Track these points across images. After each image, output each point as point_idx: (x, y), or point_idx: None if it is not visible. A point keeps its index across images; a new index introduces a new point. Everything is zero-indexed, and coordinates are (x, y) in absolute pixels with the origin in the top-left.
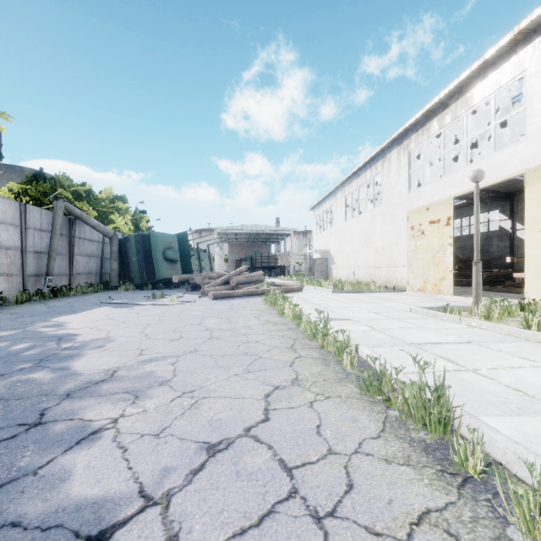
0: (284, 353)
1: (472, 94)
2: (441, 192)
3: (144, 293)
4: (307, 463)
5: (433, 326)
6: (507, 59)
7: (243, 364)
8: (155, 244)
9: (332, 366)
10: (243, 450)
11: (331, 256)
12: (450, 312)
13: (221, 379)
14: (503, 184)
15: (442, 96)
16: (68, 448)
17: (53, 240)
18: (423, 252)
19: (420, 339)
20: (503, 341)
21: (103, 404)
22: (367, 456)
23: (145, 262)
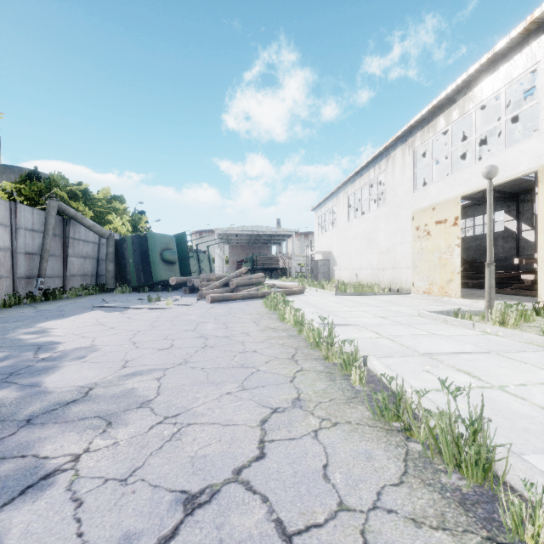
0: (284, 366)
1: (481, 88)
2: (448, 191)
3: (141, 296)
4: (312, 526)
5: (445, 333)
6: (519, 51)
7: (238, 379)
8: (153, 245)
9: (338, 382)
10: (229, 504)
11: (333, 257)
12: (461, 317)
13: (212, 398)
14: (509, 184)
15: (449, 91)
16: (8, 501)
17: (46, 241)
18: (429, 253)
19: (433, 348)
20: (524, 350)
21: (67, 434)
22: (389, 515)
23: (143, 263)
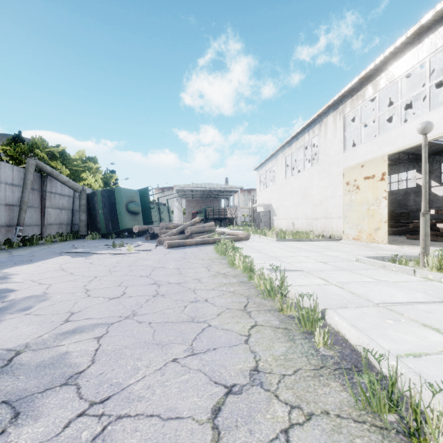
0: (237, 319)
1: (407, 59)
2: (376, 150)
3: (108, 242)
4: None
5: (388, 279)
6: None
7: (187, 339)
8: (119, 198)
9: (299, 342)
10: None
11: (273, 209)
12: (398, 262)
13: (154, 369)
14: (420, 147)
15: (377, 63)
16: None
17: (24, 194)
18: (358, 205)
19: (386, 297)
20: None
21: None
22: None
23: (111, 214)
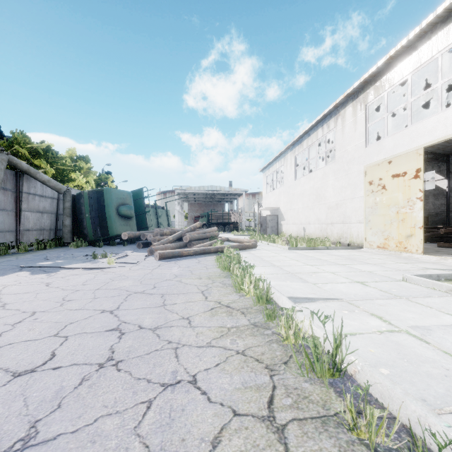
0: None
1: (451, 29)
2: (407, 143)
3: (93, 251)
4: None
5: None
6: None
7: None
8: (109, 200)
9: None
10: None
11: (281, 213)
12: None
13: None
14: (442, 146)
15: (411, 37)
16: None
17: None
18: (385, 207)
19: None
20: None
21: None
22: None
23: (100, 218)
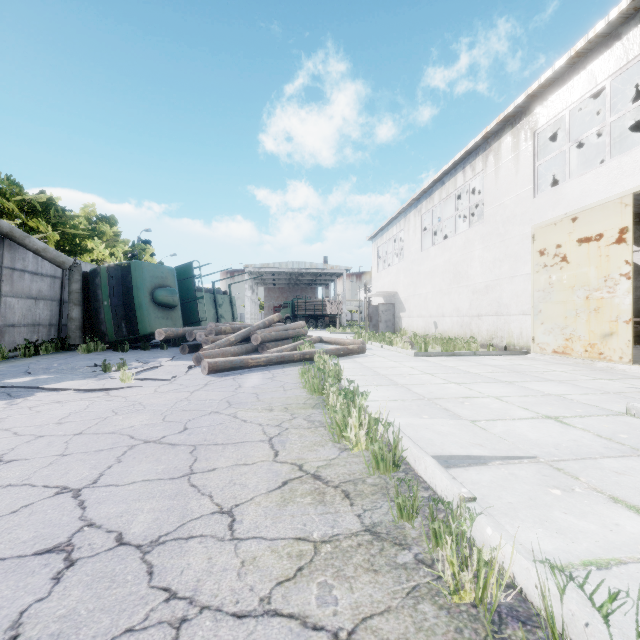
0: None
1: None
2: (604, 187)
3: (110, 358)
4: None
5: None
6: None
7: None
8: (139, 280)
9: None
10: None
11: (400, 300)
12: None
13: None
14: (638, 201)
15: (612, 18)
16: None
17: None
18: (566, 290)
19: None
20: None
21: None
22: None
23: (127, 308)
